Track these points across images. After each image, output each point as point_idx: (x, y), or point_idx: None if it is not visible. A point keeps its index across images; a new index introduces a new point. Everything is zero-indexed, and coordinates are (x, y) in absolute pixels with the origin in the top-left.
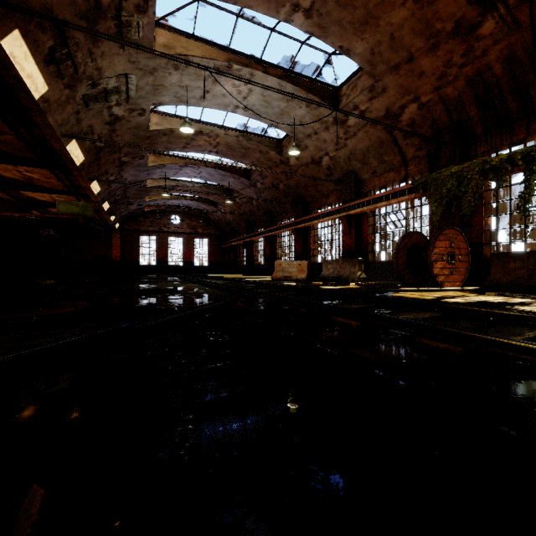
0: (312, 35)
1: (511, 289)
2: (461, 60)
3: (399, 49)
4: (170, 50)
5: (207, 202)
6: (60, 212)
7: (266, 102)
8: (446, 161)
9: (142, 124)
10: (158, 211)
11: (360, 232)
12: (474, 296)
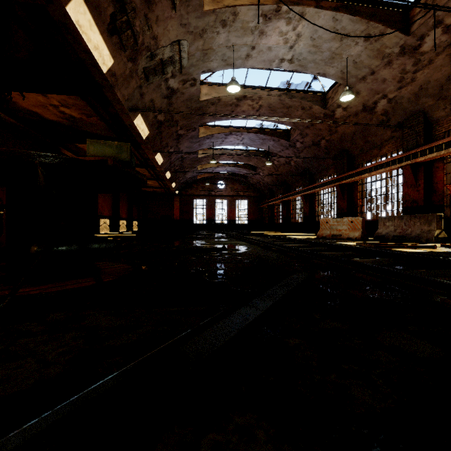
0: None
1: None
2: None
3: None
4: (218, 4)
5: (247, 167)
6: (91, 155)
7: (315, 47)
8: None
9: (194, 95)
10: (207, 178)
11: (431, 182)
12: None
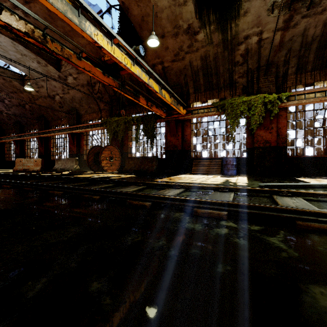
0: None
1: (129, 171)
2: None
3: None
4: None
5: None
6: None
7: (3, 49)
8: (115, 114)
9: None
10: None
11: (80, 143)
12: (110, 175)
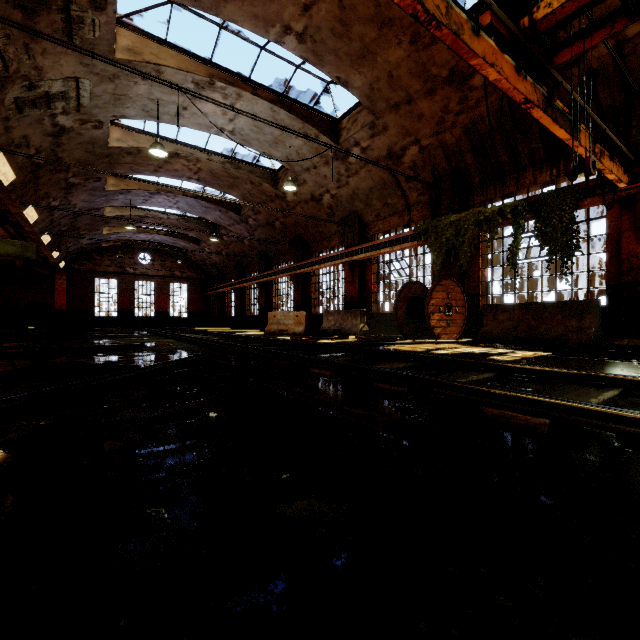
0: (307, 61)
1: (499, 340)
2: (457, 108)
3: (397, 89)
4: (136, 56)
5: (186, 238)
6: None
7: (257, 127)
8: (447, 208)
9: (99, 139)
10: (121, 247)
11: (364, 280)
12: (464, 347)
